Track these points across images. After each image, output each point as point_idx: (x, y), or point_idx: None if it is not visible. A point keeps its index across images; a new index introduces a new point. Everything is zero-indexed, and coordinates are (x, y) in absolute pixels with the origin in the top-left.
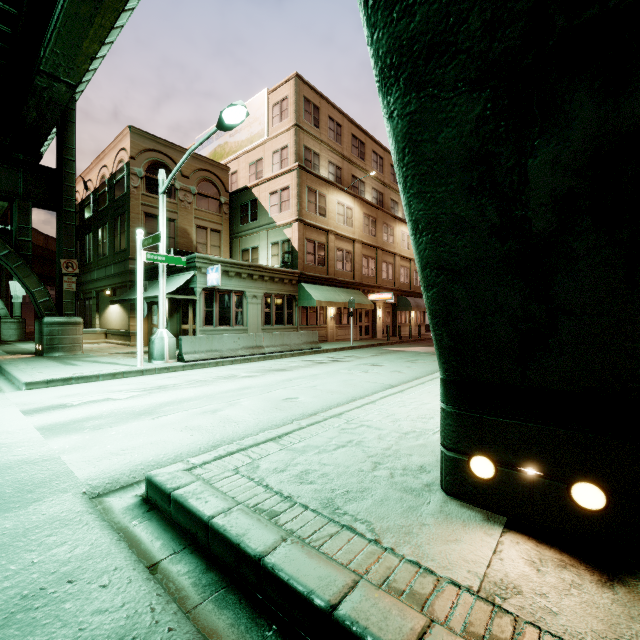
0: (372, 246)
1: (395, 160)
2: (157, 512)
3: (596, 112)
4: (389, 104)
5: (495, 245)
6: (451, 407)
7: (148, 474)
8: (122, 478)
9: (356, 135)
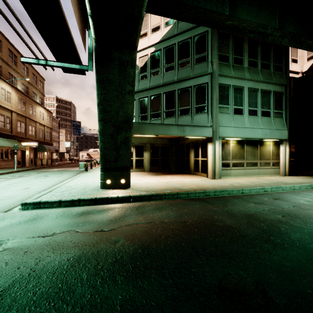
0: (23, 116)
1: (99, 130)
2: (33, 209)
3: (124, 134)
4: (100, 123)
5: (113, 146)
6: (103, 172)
7: (23, 202)
8: (3, 209)
9: (11, 50)
